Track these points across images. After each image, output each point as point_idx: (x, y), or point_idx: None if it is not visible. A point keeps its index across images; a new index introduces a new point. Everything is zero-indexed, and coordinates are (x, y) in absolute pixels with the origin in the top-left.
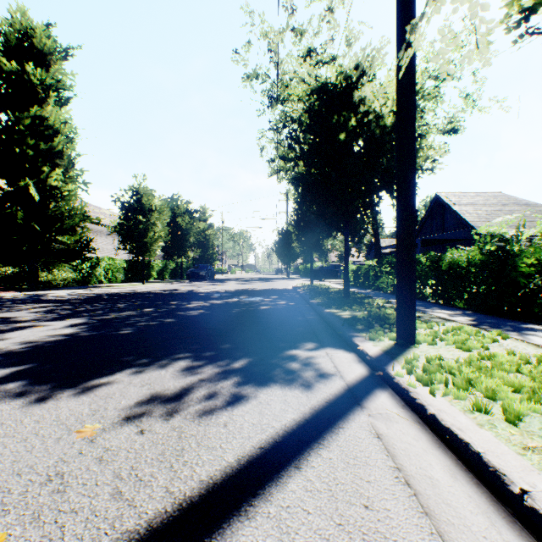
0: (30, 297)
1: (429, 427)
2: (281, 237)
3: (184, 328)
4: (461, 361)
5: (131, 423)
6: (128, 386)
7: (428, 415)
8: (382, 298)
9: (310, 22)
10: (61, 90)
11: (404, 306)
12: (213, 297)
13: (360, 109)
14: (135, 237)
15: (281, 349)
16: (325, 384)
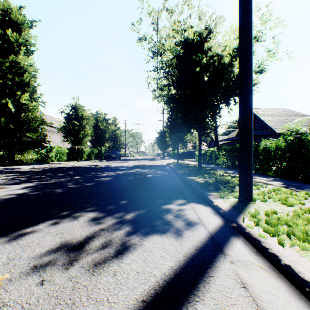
0: (6, 170)
1: (285, 275)
2: (159, 135)
3: (97, 189)
4: (290, 214)
5: (36, 272)
6: (45, 235)
7: (283, 265)
8: (221, 170)
9: (177, 6)
10: (28, 46)
11: (244, 175)
12: (119, 169)
13: (208, 54)
14: (73, 134)
15: (160, 204)
16: (193, 233)
